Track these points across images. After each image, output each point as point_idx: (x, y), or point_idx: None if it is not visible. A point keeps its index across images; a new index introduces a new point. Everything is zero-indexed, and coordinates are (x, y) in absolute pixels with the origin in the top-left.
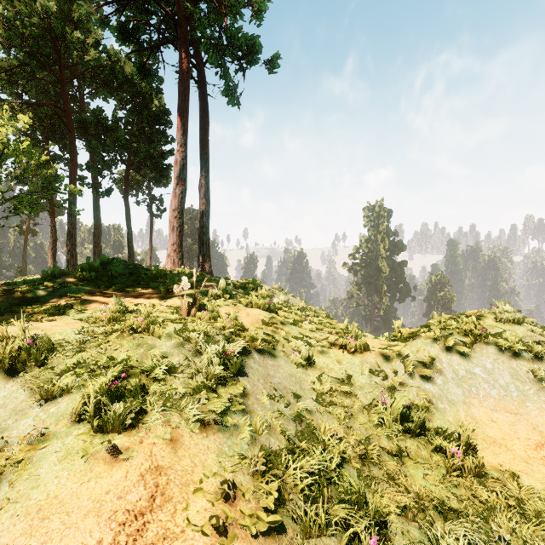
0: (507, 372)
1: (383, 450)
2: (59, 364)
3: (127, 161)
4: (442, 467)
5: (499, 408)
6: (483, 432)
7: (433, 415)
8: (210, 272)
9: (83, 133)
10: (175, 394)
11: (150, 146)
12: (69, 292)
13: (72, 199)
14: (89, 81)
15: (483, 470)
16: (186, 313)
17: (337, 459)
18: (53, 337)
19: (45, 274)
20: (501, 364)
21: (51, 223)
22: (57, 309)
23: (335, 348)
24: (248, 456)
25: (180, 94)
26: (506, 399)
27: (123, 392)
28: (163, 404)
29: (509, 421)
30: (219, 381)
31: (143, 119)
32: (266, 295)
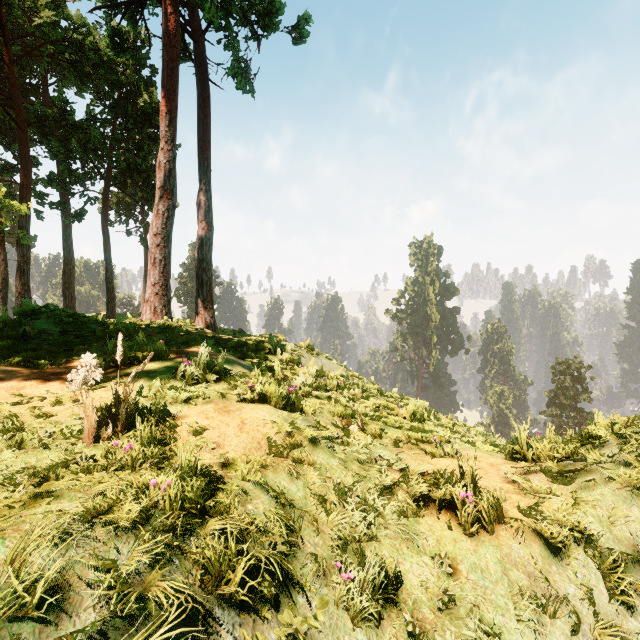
0: None
1: None
2: None
3: (106, 174)
4: None
5: None
6: None
7: None
8: (213, 324)
9: (42, 133)
10: None
11: (138, 154)
12: None
13: (24, 222)
14: (50, 61)
15: None
16: (98, 434)
17: None
18: None
19: None
20: None
21: None
22: None
23: (430, 513)
24: None
25: (164, 66)
26: None
27: None
28: None
29: None
30: None
31: (128, 119)
32: (288, 360)
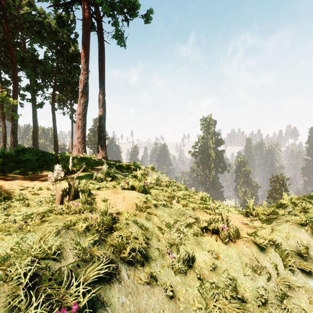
0: None
1: None
2: None
3: (53, 85)
4: None
5: None
6: None
7: None
8: (106, 157)
9: (23, 65)
10: None
11: (69, 76)
12: None
13: (14, 108)
14: (27, 31)
15: None
16: (61, 201)
17: None
18: None
19: None
20: None
21: (2, 124)
22: None
23: (208, 235)
24: None
25: (83, 34)
26: None
27: None
28: None
29: None
30: None
31: (64, 58)
32: (142, 173)
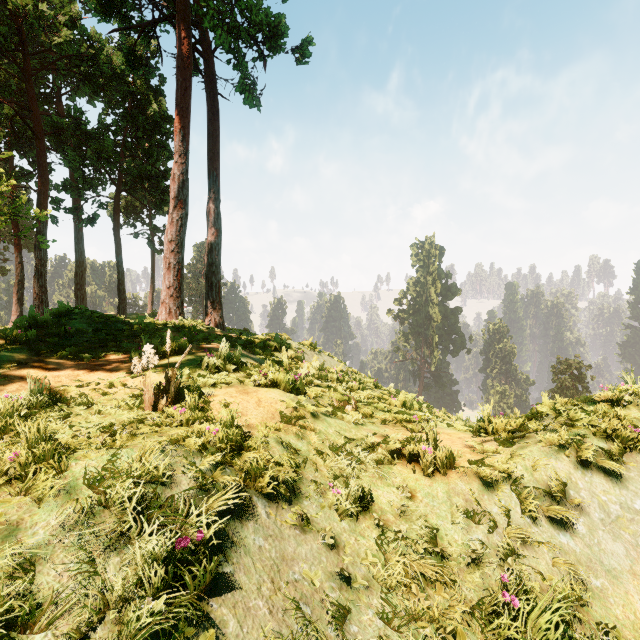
0: None
1: None
2: None
3: (117, 180)
4: None
5: None
6: None
7: (589, 608)
8: (221, 324)
9: (57, 142)
10: None
11: (147, 161)
12: None
13: (41, 227)
14: (65, 74)
15: None
16: (153, 406)
17: None
18: None
19: None
20: None
21: (16, 259)
22: None
23: (401, 463)
24: None
25: (178, 86)
26: None
27: None
28: None
29: None
30: None
31: (138, 127)
32: (293, 356)
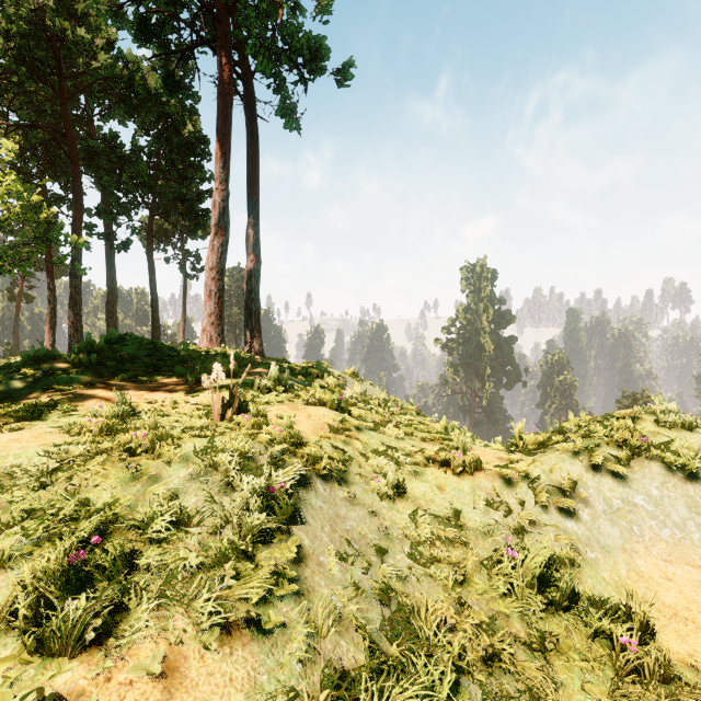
0: (681, 502)
1: (516, 639)
2: (1, 511)
3: (151, 204)
4: (607, 666)
5: (675, 558)
6: (656, 597)
7: (580, 570)
8: (261, 353)
9: (91, 166)
10: (185, 567)
11: (182, 184)
12: (56, 383)
13: (76, 254)
14: (100, 96)
15: (672, 672)
16: (220, 416)
17: (451, 677)
18: (2, 463)
19: (26, 357)
20: (672, 489)
21: (49, 286)
22: (31, 410)
23: (434, 466)
24: (301, 690)
25: (219, 112)
26: (684, 544)
27: (95, 568)
28: (159, 591)
29: (692, 578)
30: (258, 539)
31: (172, 149)
32: (335, 383)
